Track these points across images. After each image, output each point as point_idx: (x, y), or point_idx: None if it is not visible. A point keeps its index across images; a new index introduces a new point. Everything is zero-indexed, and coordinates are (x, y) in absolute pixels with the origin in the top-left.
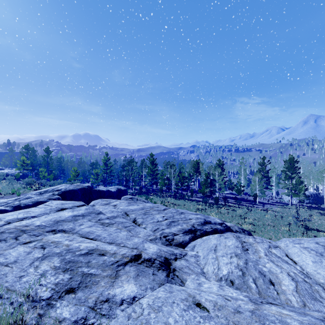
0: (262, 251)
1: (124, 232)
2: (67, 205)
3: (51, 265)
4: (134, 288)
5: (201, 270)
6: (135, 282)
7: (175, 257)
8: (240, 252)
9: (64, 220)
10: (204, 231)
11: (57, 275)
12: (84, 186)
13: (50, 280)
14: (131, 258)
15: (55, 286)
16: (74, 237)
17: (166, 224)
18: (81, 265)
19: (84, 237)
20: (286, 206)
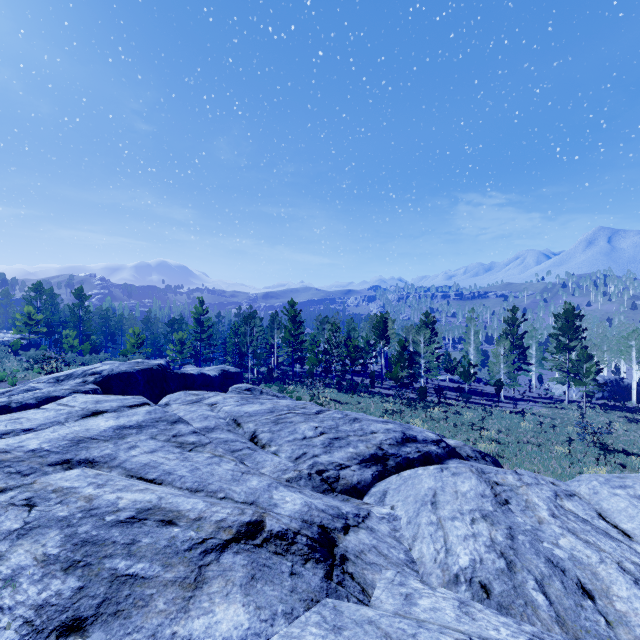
0: (543, 506)
1: (229, 464)
2: (107, 405)
3: (37, 553)
4: (241, 615)
5: (407, 556)
6: (245, 599)
7: (344, 524)
8: (493, 509)
9: (94, 438)
10: (404, 458)
11: (45, 582)
12: (151, 364)
13: (26, 594)
14: (239, 531)
15: (34, 614)
16: (110, 477)
17: (322, 443)
18: (113, 551)
19: (135, 476)
20: (559, 405)
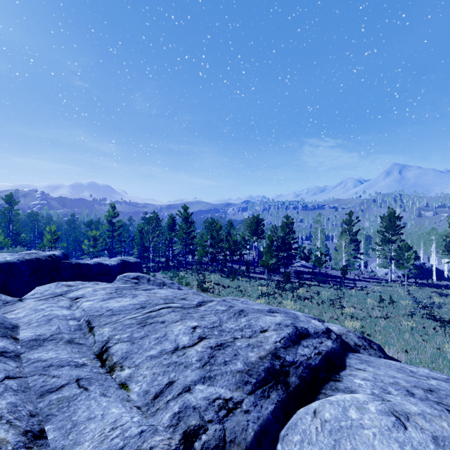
0: None
1: None
2: None
3: None
4: None
5: None
6: None
7: None
8: None
9: None
10: (306, 366)
11: None
12: (42, 255)
13: None
14: None
15: None
16: None
17: (199, 359)
18: None
19: None
20: (385, 284)
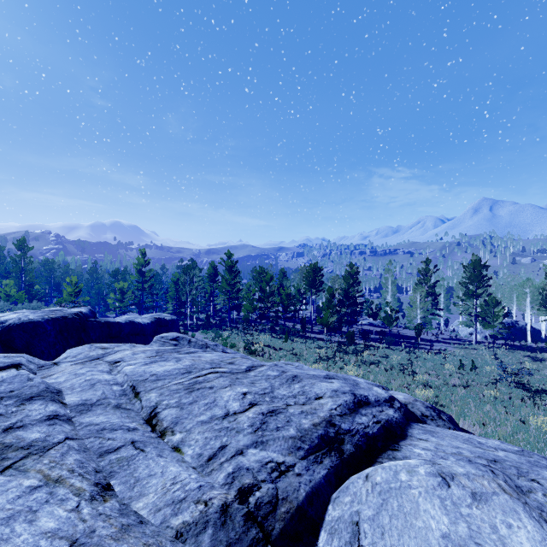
0: None
1: (58, 511)
2: None
3: None
4: None
5: None
6: None
7: None
8: None
9: None
10: (363, 435)
11: None
12: (68, 312)
13: None
14: None
15: None
16: None
17: (251, 424)
18: None
19: None
20: (468, 346)
